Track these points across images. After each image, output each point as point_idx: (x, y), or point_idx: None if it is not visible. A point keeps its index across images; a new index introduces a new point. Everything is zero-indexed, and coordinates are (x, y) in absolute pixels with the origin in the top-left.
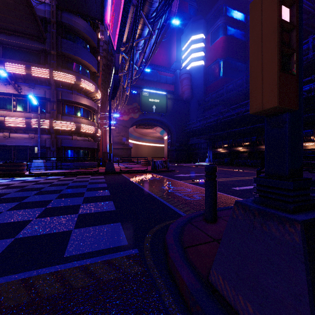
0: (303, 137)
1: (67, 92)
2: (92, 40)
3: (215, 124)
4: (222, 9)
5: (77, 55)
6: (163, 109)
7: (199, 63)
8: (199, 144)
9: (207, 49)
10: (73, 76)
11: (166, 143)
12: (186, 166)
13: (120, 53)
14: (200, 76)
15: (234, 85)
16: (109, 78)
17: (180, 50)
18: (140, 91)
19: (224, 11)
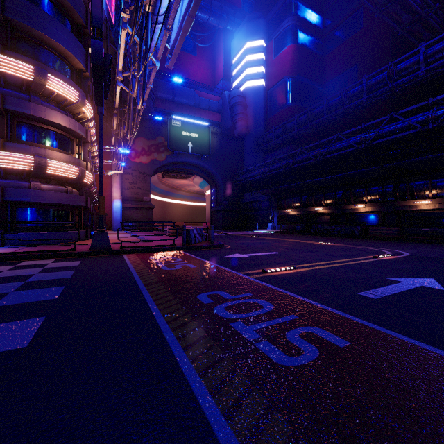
0: (413, 191)
1: (18, 97)
2: (73, 9)
3: (282, 172)
4: (290, 4)
5: (39, 29)
6: (204, 148)
7: (257, 83)
8: (257, 202)
9: (269, 63)
10: (30, 65)
11: (208, 201)
12: (240, 236)
13: (122, 27)
14: (259, 102)
15: (308, 116)
16: (112, 90)
17: (229, 63)
18: (167, 118)
19: (293, 7)
